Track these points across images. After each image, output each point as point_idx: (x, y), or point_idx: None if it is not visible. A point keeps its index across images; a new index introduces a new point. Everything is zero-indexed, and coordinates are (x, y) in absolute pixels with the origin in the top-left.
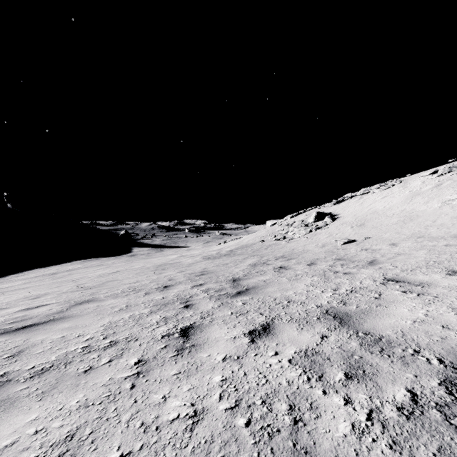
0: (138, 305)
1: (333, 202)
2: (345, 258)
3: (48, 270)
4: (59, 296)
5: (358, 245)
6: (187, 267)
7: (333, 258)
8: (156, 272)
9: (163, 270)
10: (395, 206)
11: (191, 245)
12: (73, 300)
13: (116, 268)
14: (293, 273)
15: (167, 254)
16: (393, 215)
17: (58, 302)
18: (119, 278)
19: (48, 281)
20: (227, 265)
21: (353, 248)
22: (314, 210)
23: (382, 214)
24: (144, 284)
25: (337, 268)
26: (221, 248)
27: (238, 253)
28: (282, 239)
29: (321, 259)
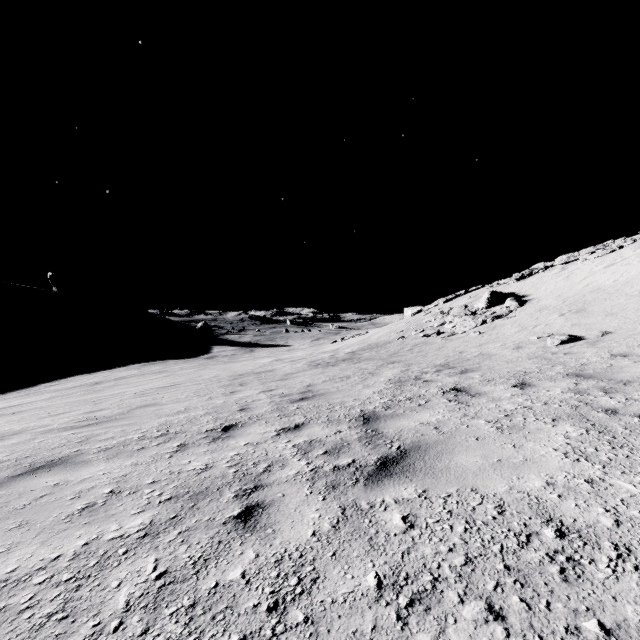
0: (138, 491)
1: (514, 277)
2: (595, 374)
3: (92, 377)
4: (28, 442)
5: (594, 346)
6: (280, 381)
7: (563, 373)
8: (228, 389)
9: (240, 387)
10: (637, 279)
11: (293, 344)
12: (33, 459)
13: (176, 379)
14: (495, 408)
15: (258, 356)
16: (639, 293)
17: (2, 461)
18: (163, 399)
19: (72, 398)
20: (348, 379)
21: (590, 353)
22: (482, 290)
23: (615, 292)
24: (192, 418)
25: (602, 400)
26: (336, 349)
27: (365, 356)
28: (435, 335)
29: (536, 374)
